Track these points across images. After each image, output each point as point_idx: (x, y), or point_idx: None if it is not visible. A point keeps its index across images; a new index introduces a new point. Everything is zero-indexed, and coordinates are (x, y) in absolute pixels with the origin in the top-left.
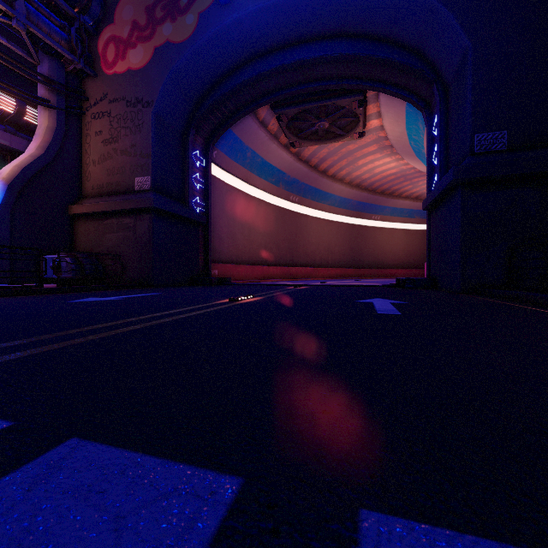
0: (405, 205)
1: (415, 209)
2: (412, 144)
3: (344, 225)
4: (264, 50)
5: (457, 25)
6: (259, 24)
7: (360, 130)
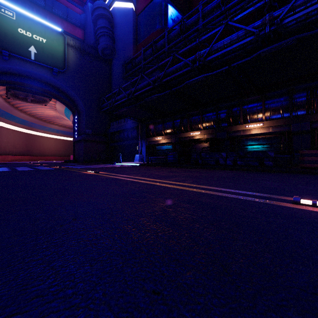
0: (55, 127)
1: (60, 130)
2: (65, 113)
3: (23, 133)
4: (15, 74)
5: (82, 105)
6: (18, 70)
7: (46, 104)
